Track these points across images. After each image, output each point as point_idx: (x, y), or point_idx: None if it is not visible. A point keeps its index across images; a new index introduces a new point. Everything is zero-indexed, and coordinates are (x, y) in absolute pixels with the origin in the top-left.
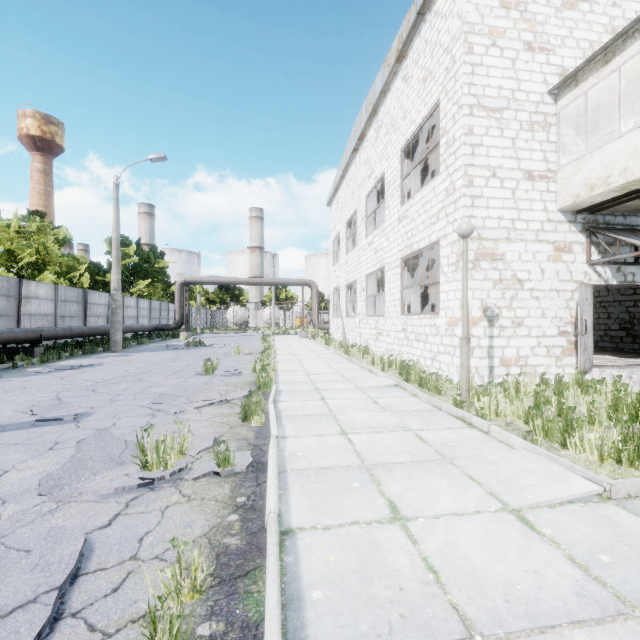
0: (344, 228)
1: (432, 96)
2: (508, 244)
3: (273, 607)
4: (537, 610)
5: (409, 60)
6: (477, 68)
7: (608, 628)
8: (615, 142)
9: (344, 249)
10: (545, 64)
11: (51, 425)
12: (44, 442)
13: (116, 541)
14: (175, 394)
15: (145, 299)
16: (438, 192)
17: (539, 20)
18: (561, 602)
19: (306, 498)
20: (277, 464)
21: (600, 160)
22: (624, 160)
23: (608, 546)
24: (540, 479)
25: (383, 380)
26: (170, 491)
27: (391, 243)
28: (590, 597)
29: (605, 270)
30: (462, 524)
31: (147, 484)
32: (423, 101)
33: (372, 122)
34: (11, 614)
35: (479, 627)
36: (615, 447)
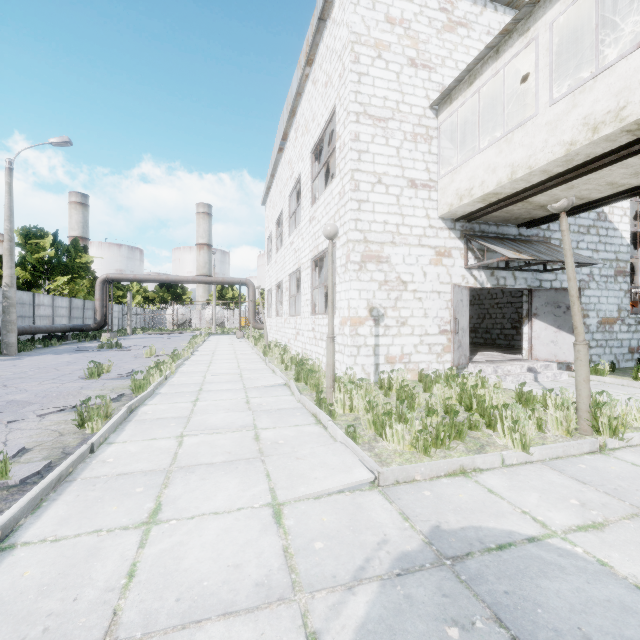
0: (274, 227)
1: (331, 101)
2: (393, 247)
3: None
4: (201, 605)
5: (316, 64)
6: (363, 77)
7: (254, 616)
8: (476, 157)
9: (274, 248)
10: (427, 80)
11: None
12: None
13: None
14: (30, 401)
15: (64, 297)
16: (334, 195)
17: (422, 39)
18: (233, 594)
19: (68, 508)
20: (58, 473)
21: (466, 173)
22: (482, 174)
23: (333, 532)
24: (327, 471)
25: (275, 379)
26: None
27: (305, 243)
28: (267, 586)
29: (481, 274)
30: (211, 523)
31: None
32: (325, 105)
33: (293, 122)
34: None
35: (121, 631)
36: (416, 437)
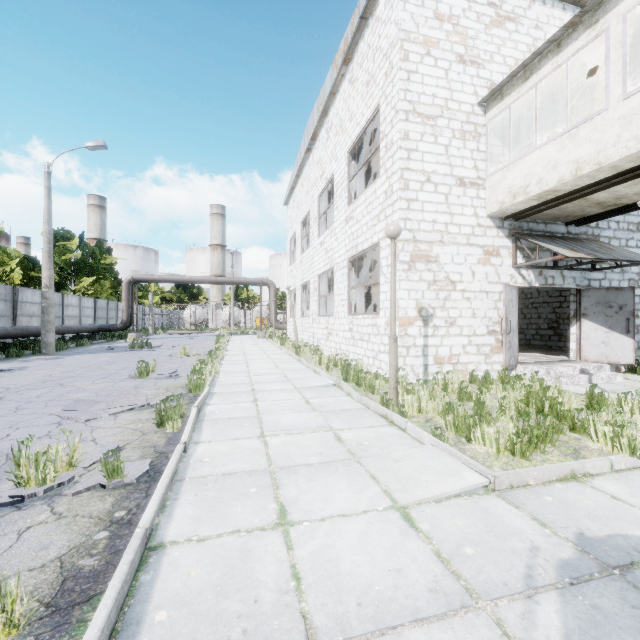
0: (299, 228)
1: (374, 100)
2: (442, 247)
3: (90, 638)
4: (386, 611)
5: (355, 63)
6: (413, 75)
7: (447, 623)
8: (533, 154)
9: (299, 249)
10: (476, 77)
11: None
12: None
13: None
14: (95, 400)
15: (89, 297)
16: (379, 194)
17: (470, 34)
18: (412, 600)
19: (193, 508)
20: (171, 473)
21: (521, 170)
22: (540, 171)
23: (476, 538)
24: (435, 474)
25: (323, 380)
26: (40, 509)
27: (340, 243)
28: (441, 592)
29: (529, 273)
30: (345, 525)
31: (13, 503)
32: (366, 104)
33: (323, 122)
34: None
35: (321, 635)
36: (511, 440)
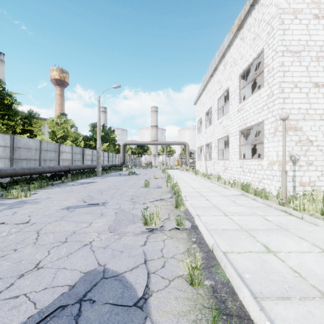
0: (204, 115)
1: (259, 47)
2: (304, 122)
3: (236, 276)
4: None
5: (244, 29)
6: (286, 31)
7: None
8: None
9: (204, 126)
10: None
11: (95, 206)
12: (97, 213)
13: (152, 250)
14: (138, 195)
15: (106, 152)
16: (262, 96)
17: (322, 1)
18: None
19: (222, 241)
20: (204, 226)
21: None
22: None
23: None
24: None
25: (234, 192)
26: (161, 234)
27: (233, 123)
28: None
29: None
30: (303, 256)
31: (151, 231)
32: (253, 50)
33: (221, 61)
34: (132, 270)
35: None
36: None
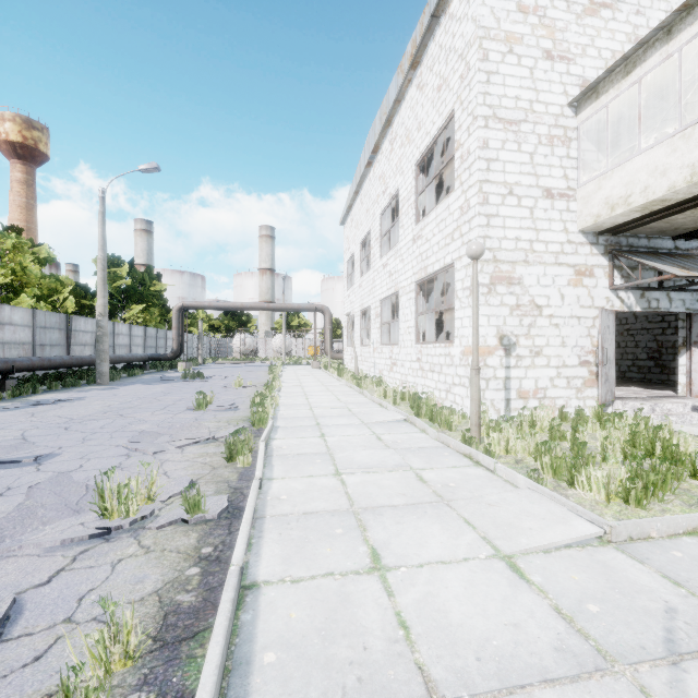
0: (358, 249)
1: (447, 106)
2: (526, 267)
3: (209, 674)
4: (509, 668)
5: (424, 66)
6: (493, 76)
7: (582, 686)
8: (636, 159)
9: (358, 272)
10: (565, 74)
11: (7, 468)
12: None
13: (52, 601)
14: (158, 432)
15: (139, 326)
16: (453, 210)
17: (559, 27)
18: (537, 658)
19: (280, 547)
20: (253, 509)
21: (621, 178)
22: (645, 178)
23: (599, 594)
24: (539, 522)
25: (392, 414)
26: (128, 542)
27: (406, 265)
28: (569, 652)
29: (628, 296)
30: (447, 573)
31: (102, 534)
32: (438, 111)
33: (386, 133)
34: None
35: (442, 689)
36: (623, 486)
